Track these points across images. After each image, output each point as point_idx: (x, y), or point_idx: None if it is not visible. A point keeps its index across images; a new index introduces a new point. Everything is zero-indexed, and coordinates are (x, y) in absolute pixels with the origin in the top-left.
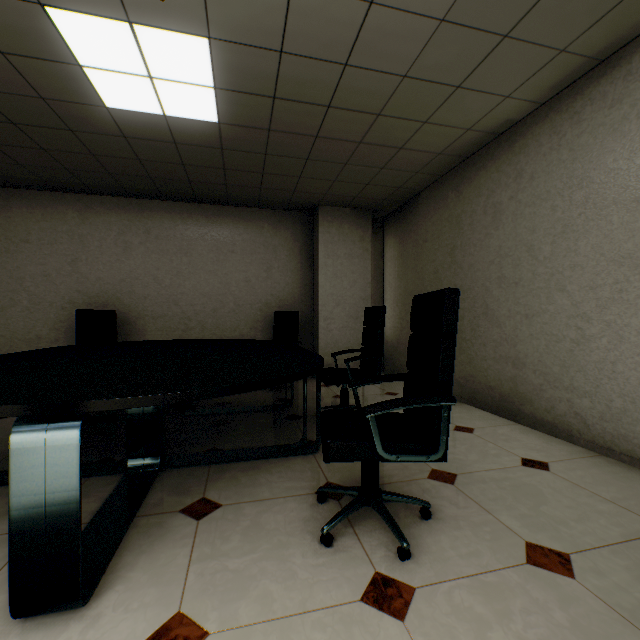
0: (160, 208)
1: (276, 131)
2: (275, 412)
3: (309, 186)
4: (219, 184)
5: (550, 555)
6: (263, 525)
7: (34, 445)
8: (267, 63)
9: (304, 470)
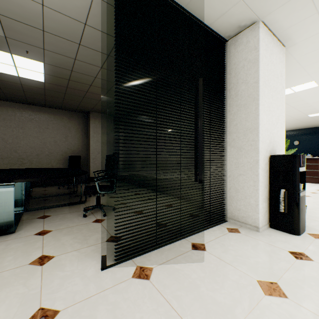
0: (6, 105)
1: (70, 88)
2: (70, 195)
3: (85, 105)
4: (41, 99)
5: (139, 212)
6: (66, 217)
7: (1, 191)
8: (67, 72)
9: (80, 207)
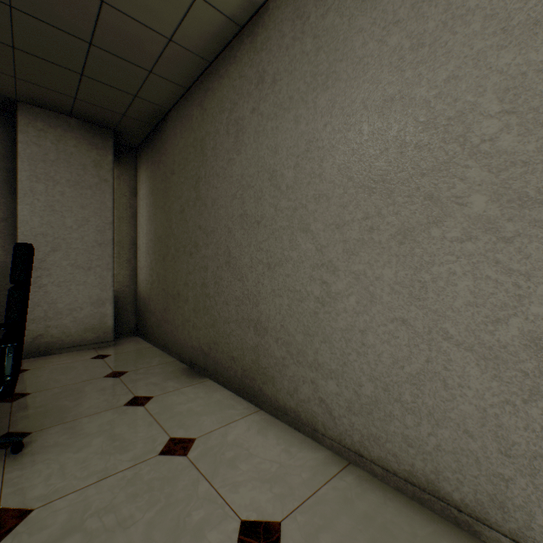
0: None
1: None
2: None
3: None
4: None
5: None
6: None
7: None
8: None
9: None
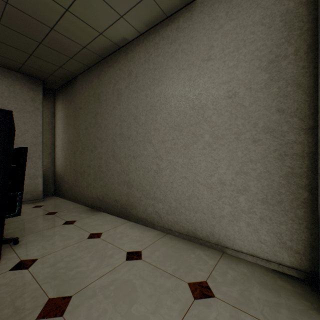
0: None
1: None
2: None
3: None
4: None
5: None
6: None
7: None
8: None
9: None
